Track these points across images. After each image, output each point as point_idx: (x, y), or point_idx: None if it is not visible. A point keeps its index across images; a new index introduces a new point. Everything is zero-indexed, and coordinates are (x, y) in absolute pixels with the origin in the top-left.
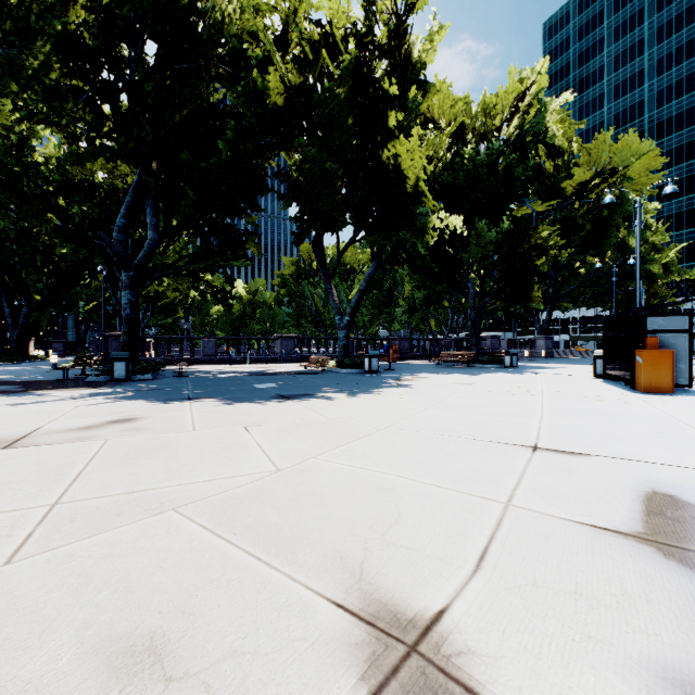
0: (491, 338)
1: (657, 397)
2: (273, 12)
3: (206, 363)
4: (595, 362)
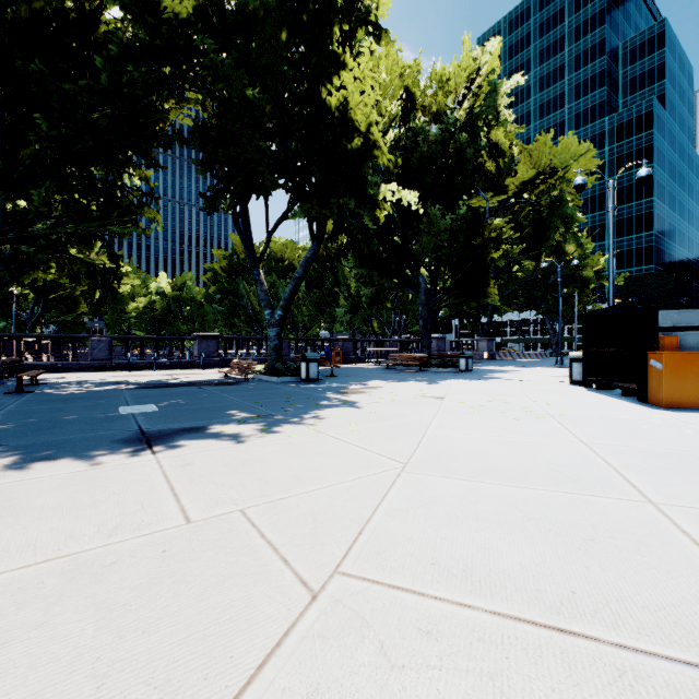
0: (437, 339)
1: None
2: None
3: (96, 369)
4: (571, 366)
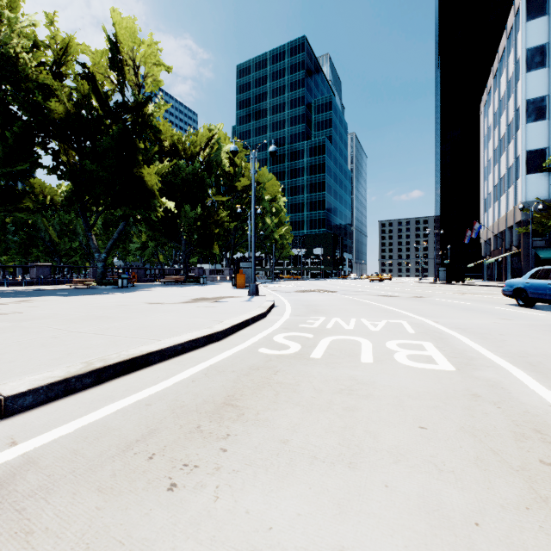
0: (198, 268)
1: (238, 289)
2: (47, 47)
3: None
4: (233, 279)
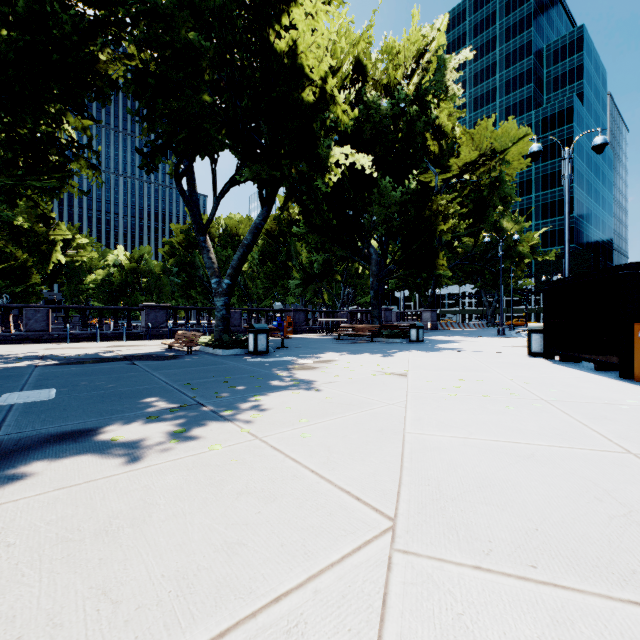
0: (385, 310)
1: None
2: None
3: (31, 341)
4: (530, 337)
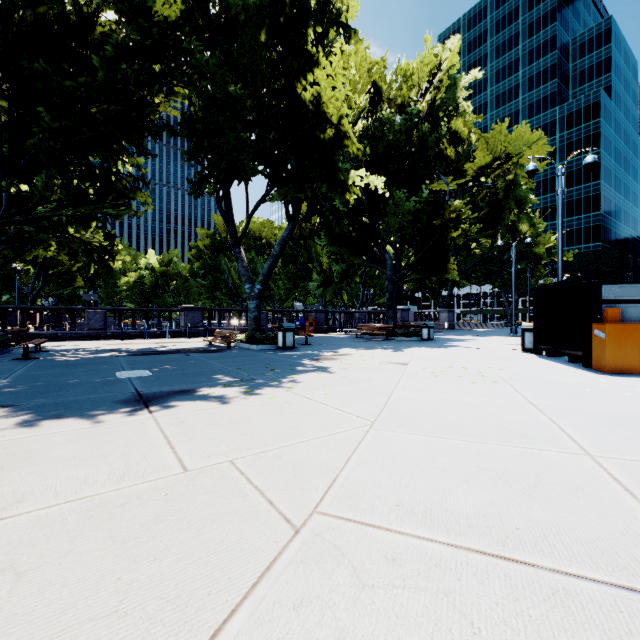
0: (401, 311)
1: (638, 382)
2: None
3: (92, 338)
4: (524, 335)
